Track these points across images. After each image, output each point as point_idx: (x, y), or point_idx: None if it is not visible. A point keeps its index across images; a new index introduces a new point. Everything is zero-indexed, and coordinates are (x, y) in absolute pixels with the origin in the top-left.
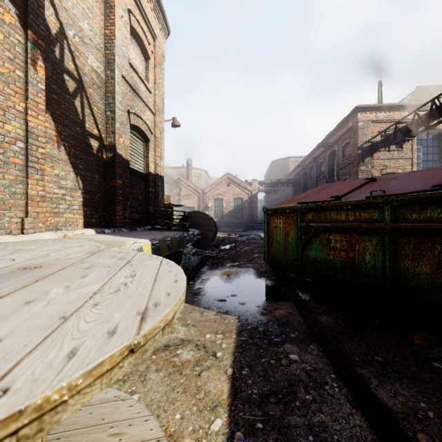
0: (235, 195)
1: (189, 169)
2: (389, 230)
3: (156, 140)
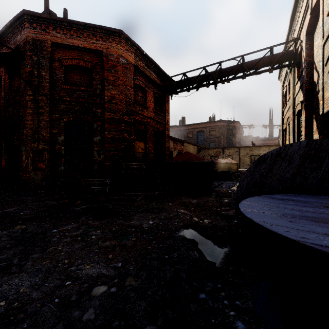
0: None
1: None
2: None
3: None
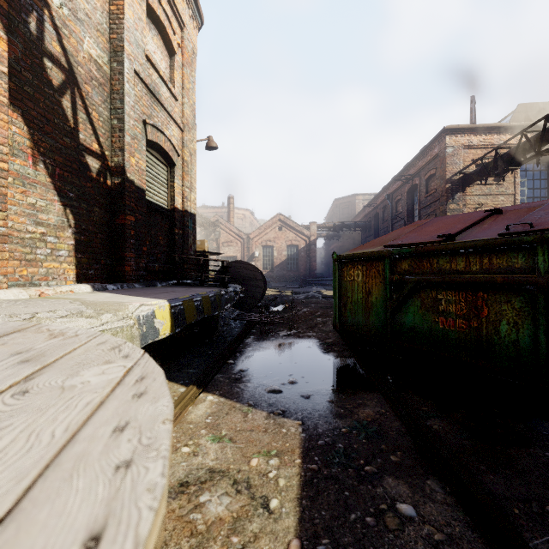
0: (288, 242)
1: (230, 209)
2: (545, 285)
3: (184, 165)
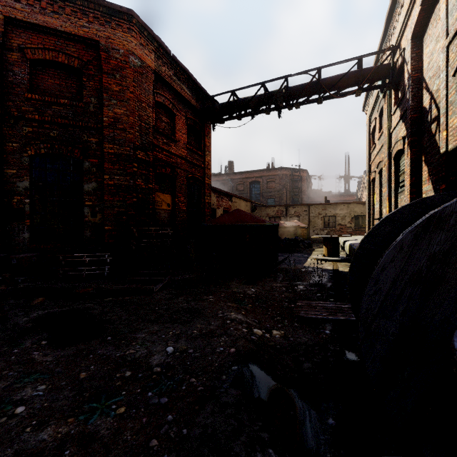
0: None
1: None
2: None
3: None
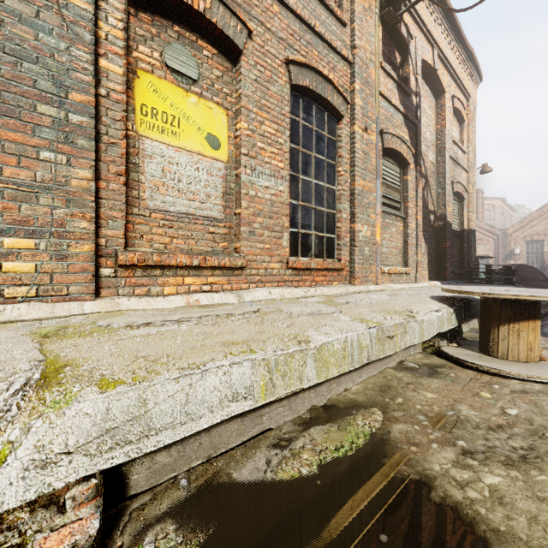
0: None
1: (478, 204)
2: None
3: (469, 196)
